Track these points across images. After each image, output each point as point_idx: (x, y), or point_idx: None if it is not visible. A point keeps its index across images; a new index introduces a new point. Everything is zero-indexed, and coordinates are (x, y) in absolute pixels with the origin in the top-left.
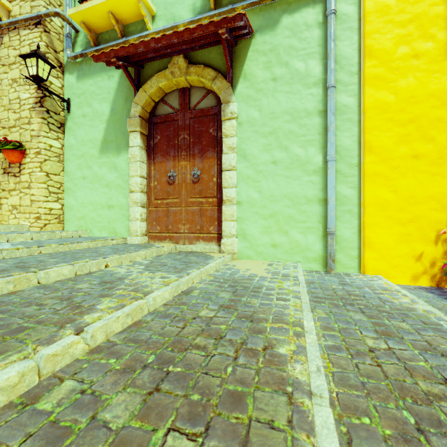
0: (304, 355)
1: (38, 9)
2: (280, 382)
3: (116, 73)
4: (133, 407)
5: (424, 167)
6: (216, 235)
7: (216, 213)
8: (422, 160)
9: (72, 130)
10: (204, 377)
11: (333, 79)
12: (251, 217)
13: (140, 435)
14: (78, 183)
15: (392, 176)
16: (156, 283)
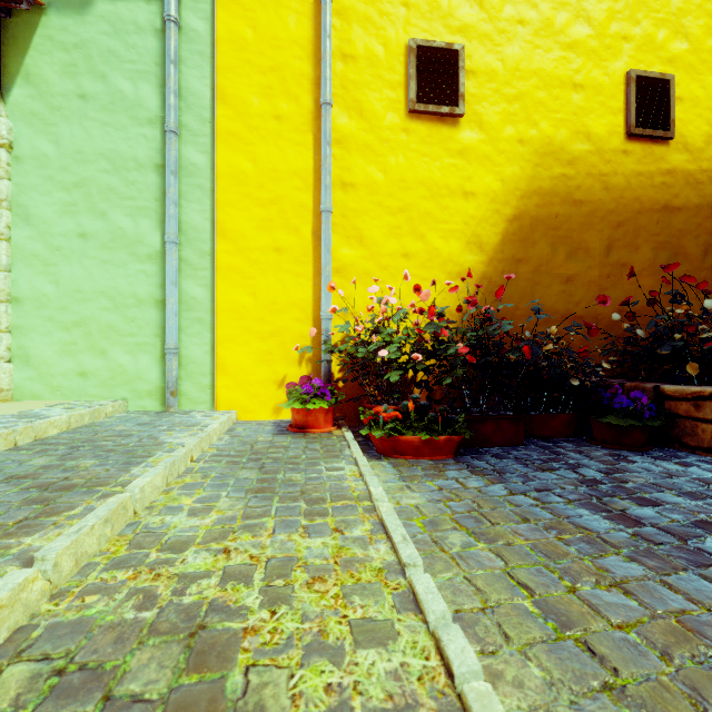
0: None
1: None
2: None
3: None
4: None
5: (287, 265)
6: None
7: None
8: (286, 256)
9: None
10: None
11: (172, 120)
12: (41, 326)
13: None
14: None
15: (251, 273)
16: None
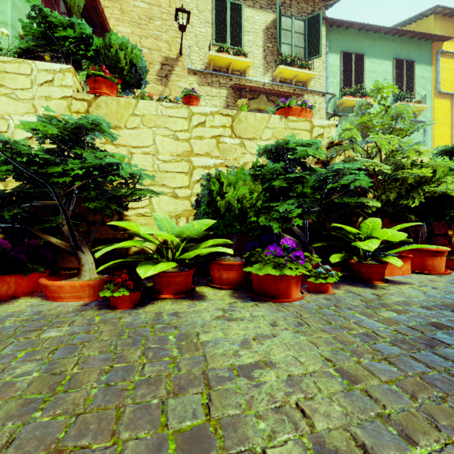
0: None
1: (323, 88)
2: None
3: None
4: None
5: None
6: None
7: None
8: None
9: None
10: None
11: None
12: None
13: None
14: None
15: None
16: None
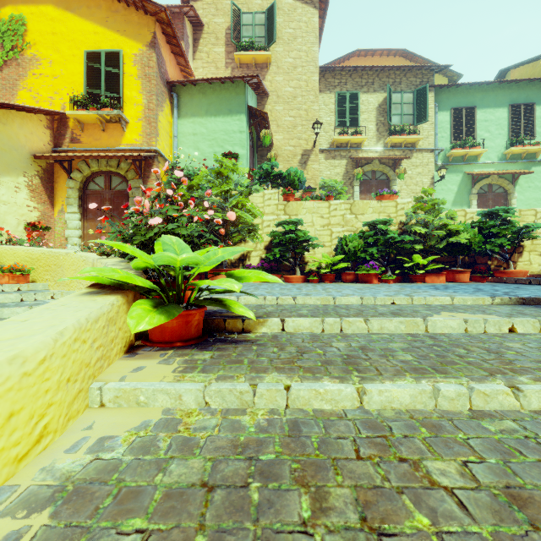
0: None
1: (432, 145)
2: None
3: (460, 174)
4: None
5: None
6: None
7: None
8: None
9: (435, 195)
10: None
11: None
12: None
13: None
14: None
15: None
16: None
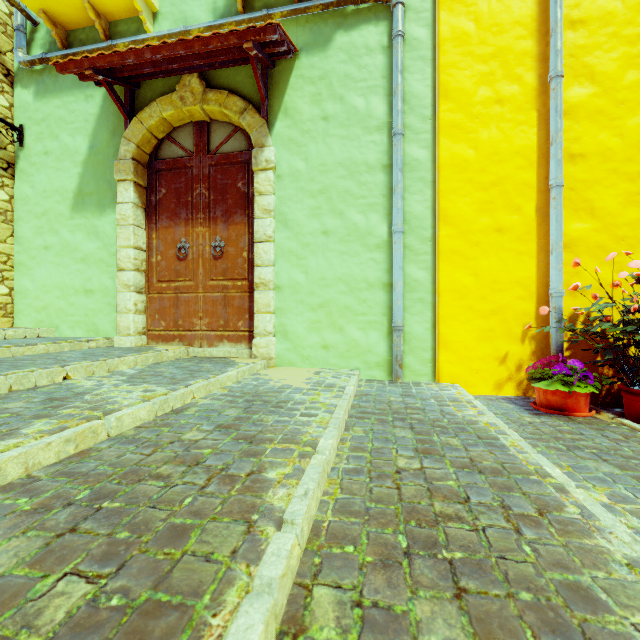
0: (298, 478)
1: None
2: (248, 510)
3: (97, 92)
4: (26, 553)
5: (509, 245)
6: (247, 333)
7: (247, 302)
8: (507, 236)
9: (28, 175)
10: (148, 511)
11: (400, 123)
12: (295, 308)
13: (20, 584)
14: (37, 255)
15: (472, 254)
16: (132, 398)
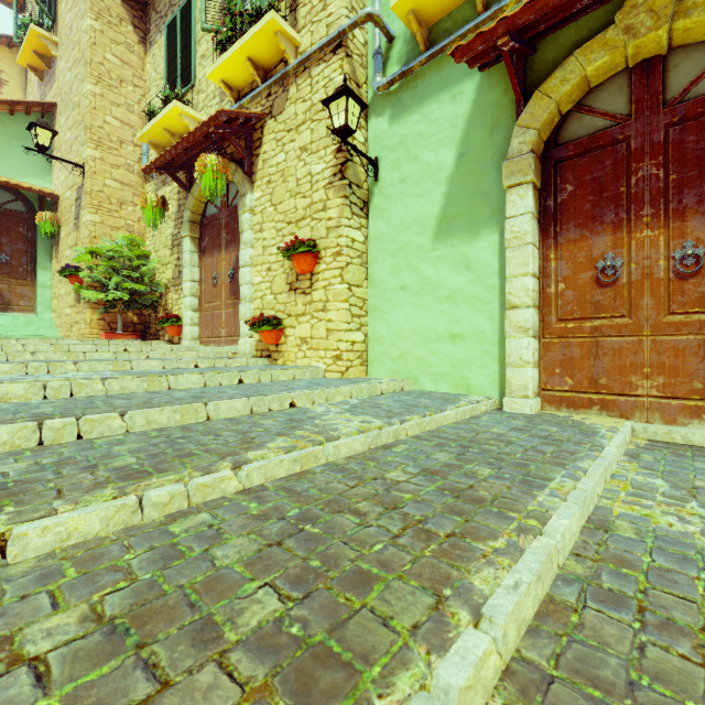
0: None
1: (337, 24)
2: None
3: (468, 85)
4: None
5: None
6: None
7: None
8: None
9: (382, 210)
10: None
11: None
12: None
13: None
14: (392, 297)
15: None
16: None
